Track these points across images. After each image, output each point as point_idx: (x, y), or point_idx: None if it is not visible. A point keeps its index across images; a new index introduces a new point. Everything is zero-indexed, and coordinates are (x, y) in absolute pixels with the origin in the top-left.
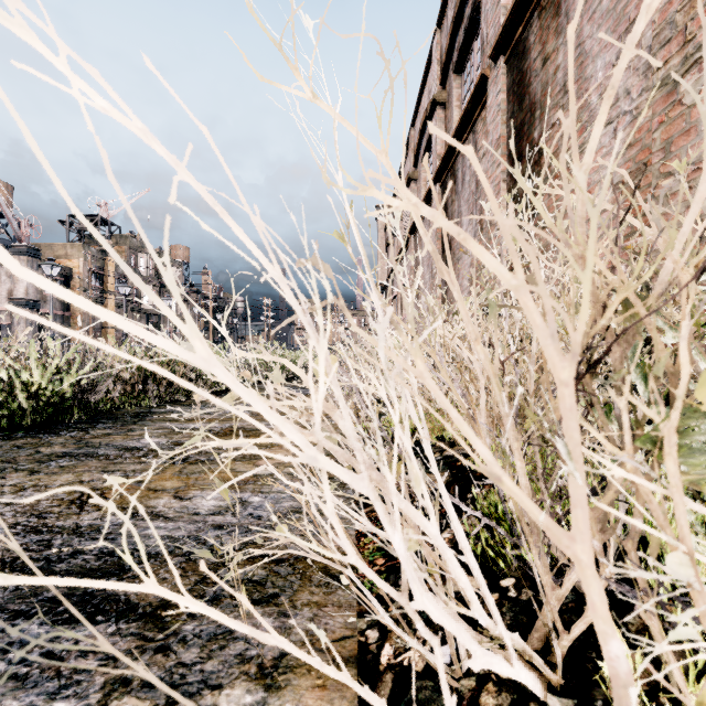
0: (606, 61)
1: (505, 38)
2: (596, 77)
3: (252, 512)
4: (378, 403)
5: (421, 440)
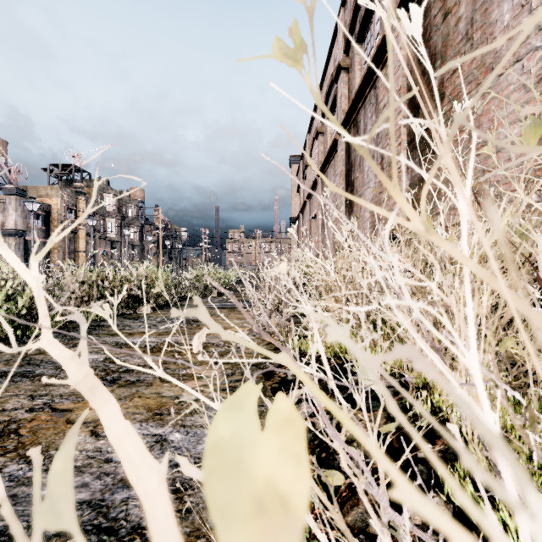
0: (513, 3)
1: (406, 0)
2: (502, 20)
3: (169, 458)
4: (295, 316)
5: (344, 364)
